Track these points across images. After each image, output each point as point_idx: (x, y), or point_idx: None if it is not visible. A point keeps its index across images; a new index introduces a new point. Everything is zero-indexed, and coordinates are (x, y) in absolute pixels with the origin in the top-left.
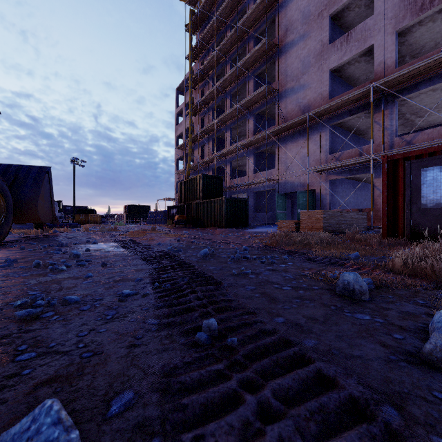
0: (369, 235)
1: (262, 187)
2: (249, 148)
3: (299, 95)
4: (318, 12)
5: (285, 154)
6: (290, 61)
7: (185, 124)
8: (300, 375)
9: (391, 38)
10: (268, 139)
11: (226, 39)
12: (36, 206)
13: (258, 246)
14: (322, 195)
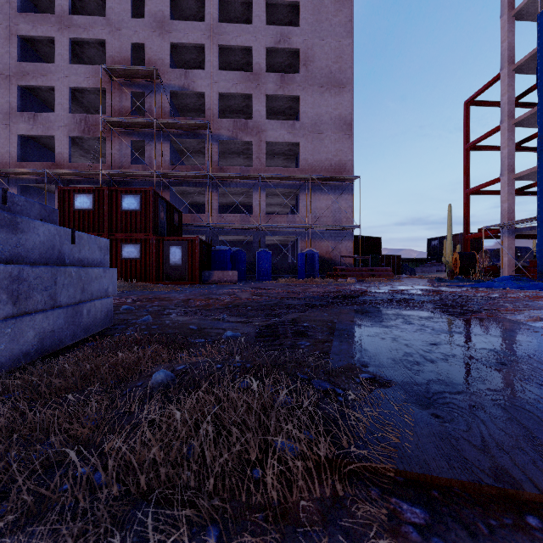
0: None
1: None
2: None
3: None
4: (6, 73)
5: None
6: None
7: None
8: None
9: (67, 139)
10: None
11: None
12: None
13: None
14: None
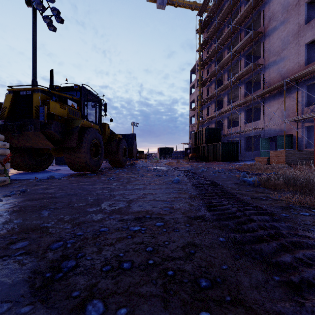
0: (311, 166)
1: (250, 133)
2: (241, 107)
3: (280, 66)
4: (295, 2)
5: (268, 109)
6: (272, 41)
7: (196, 94)
8: (210, 181)
9: None
10: (255, 99)
11: (224, 35)
12: (132, 151)
13: (230, 169)
14: (299, 138)
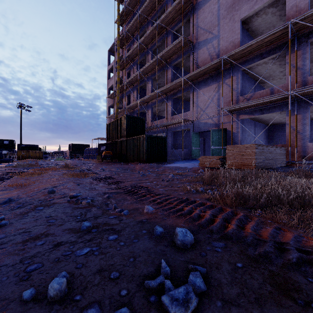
0: None
1: (178, 127)
2: (167, 94)
3: (212, 45)
4: None
5: (199, 98)
6: (203, 16)
7: (114, 77)
8: None
9: None
10: (184, 85)
11: (148, 0)
12: None
13: (209, 218)
14: (234, 133)
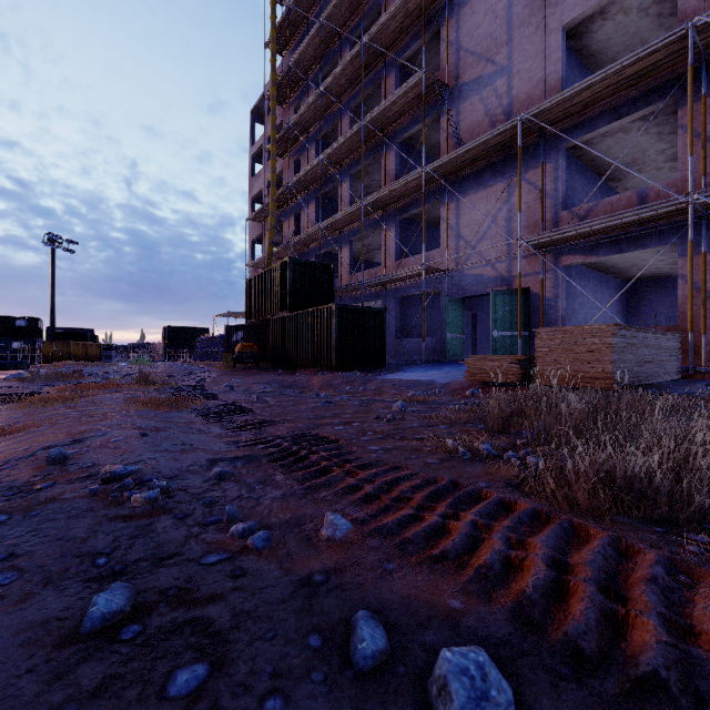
0: None
1: (412, 287)
2: (387, 210)
3: (493, 91)
4: None
5: (462, 216)
6: (473, 21)
7: (264, 172)
8: None
9: None
10: (426, 187)
11: None
12: None
13: (548, 576)
14: (547, 300)
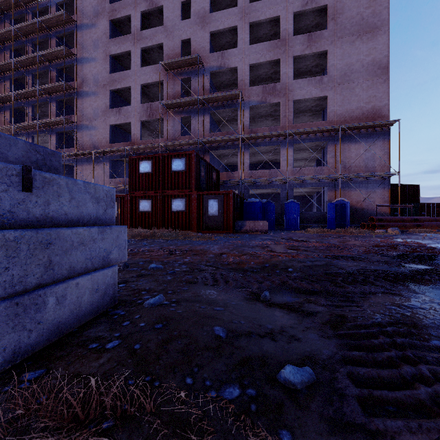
0: None
1: None
2: None
3: (92, 133)
4: (103, 83)
5: (82, 171)
6: (86, 105)
7: None
8: None
9: (139, 123)
10: (68, 157)
11: (26, 57)
12: None
13: None
14: None
